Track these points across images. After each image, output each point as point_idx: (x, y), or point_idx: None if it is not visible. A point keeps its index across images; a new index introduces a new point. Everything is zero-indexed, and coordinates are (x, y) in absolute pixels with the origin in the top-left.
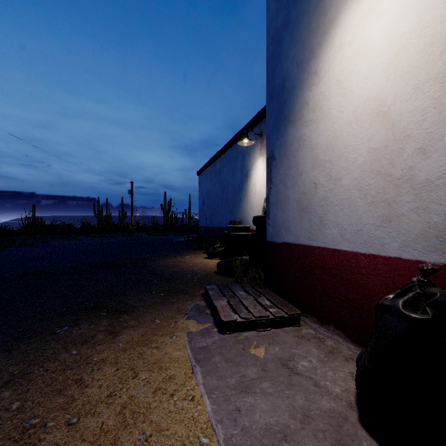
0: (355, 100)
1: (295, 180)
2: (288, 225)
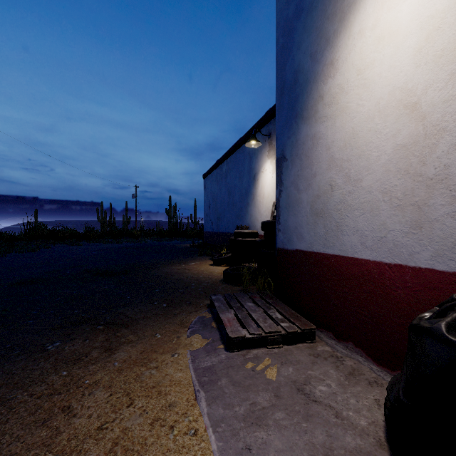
0: (377, 92)
1: (308, 182)
2: (300, 231)
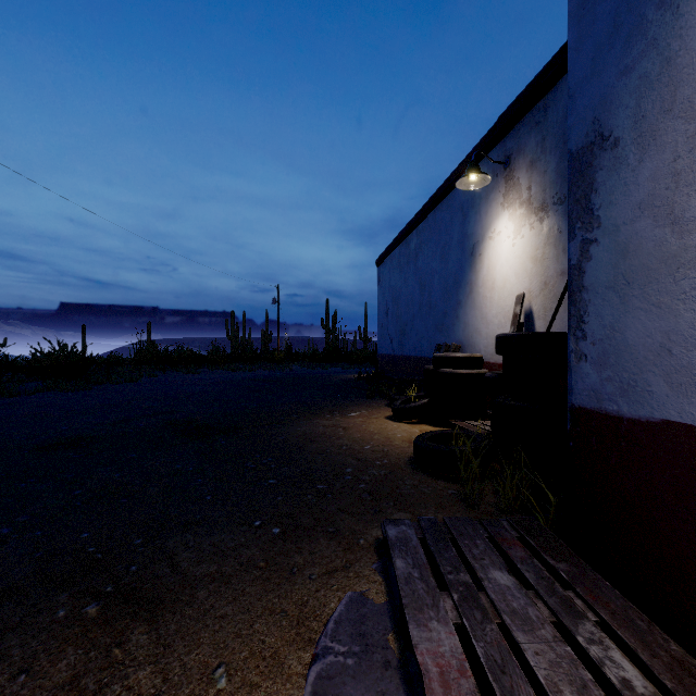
0: None
1: None
2: (689, 360)
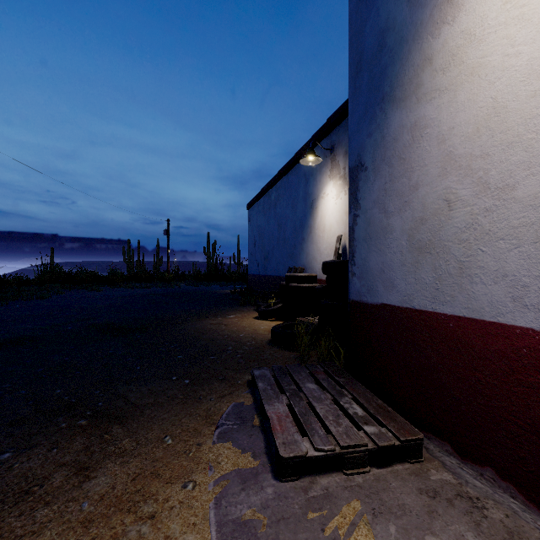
0: None
1: (403, 199)
2: (389, 275)
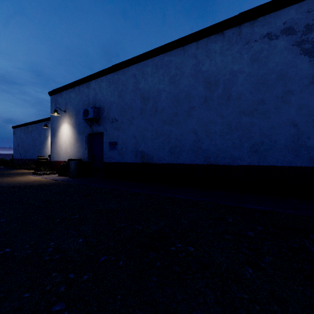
0: (63, 139)
1: (56, 148)
2: (55, 157)
